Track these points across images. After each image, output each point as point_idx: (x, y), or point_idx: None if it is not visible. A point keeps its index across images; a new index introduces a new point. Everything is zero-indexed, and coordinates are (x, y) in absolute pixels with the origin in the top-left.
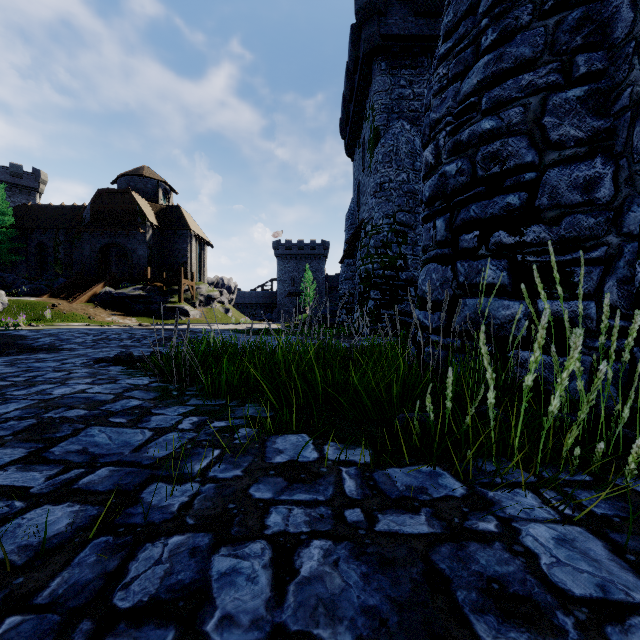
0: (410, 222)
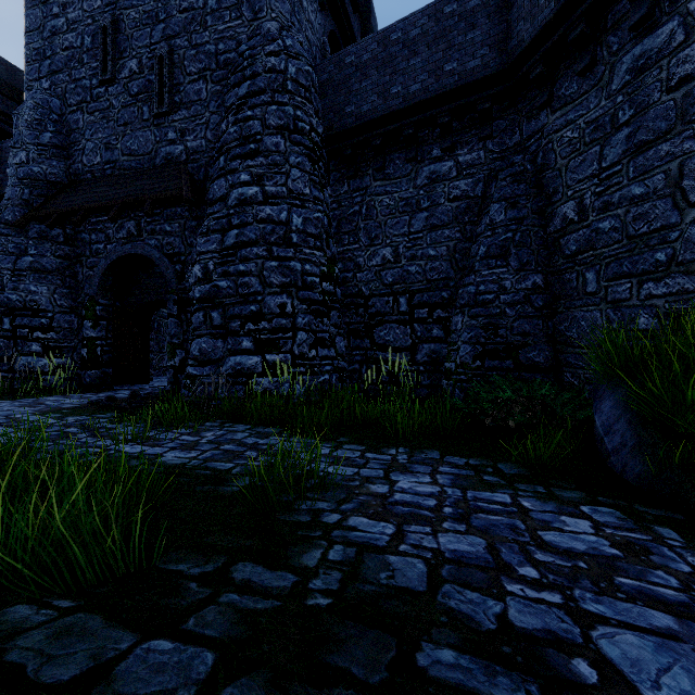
0: None
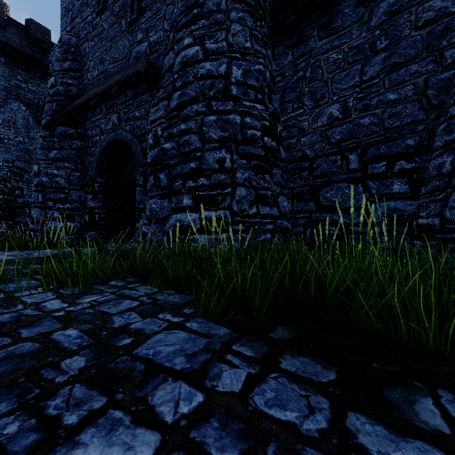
0: (26, 168)
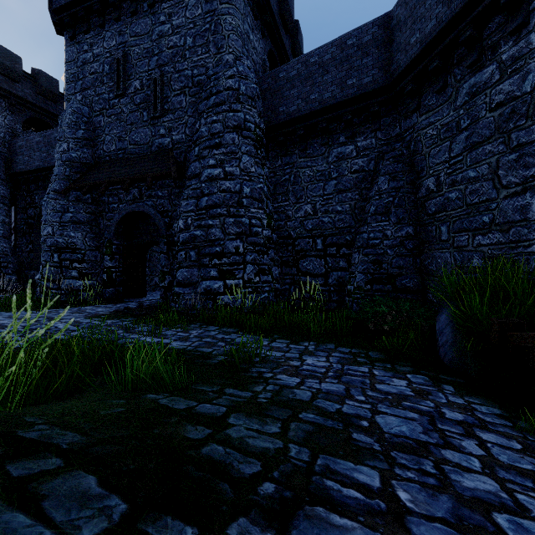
0: None
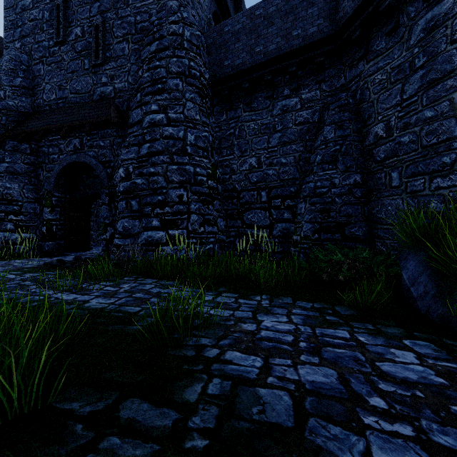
0: None
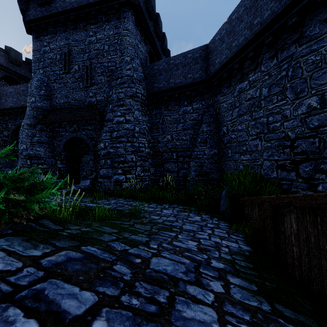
0: None
